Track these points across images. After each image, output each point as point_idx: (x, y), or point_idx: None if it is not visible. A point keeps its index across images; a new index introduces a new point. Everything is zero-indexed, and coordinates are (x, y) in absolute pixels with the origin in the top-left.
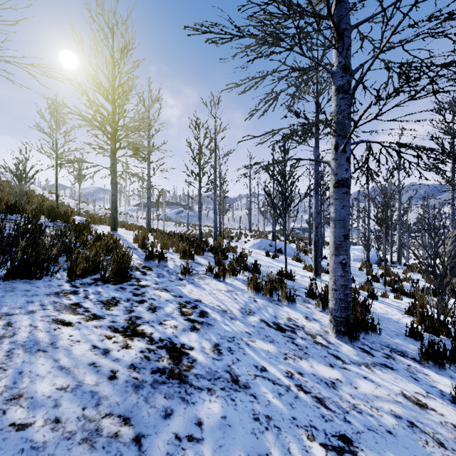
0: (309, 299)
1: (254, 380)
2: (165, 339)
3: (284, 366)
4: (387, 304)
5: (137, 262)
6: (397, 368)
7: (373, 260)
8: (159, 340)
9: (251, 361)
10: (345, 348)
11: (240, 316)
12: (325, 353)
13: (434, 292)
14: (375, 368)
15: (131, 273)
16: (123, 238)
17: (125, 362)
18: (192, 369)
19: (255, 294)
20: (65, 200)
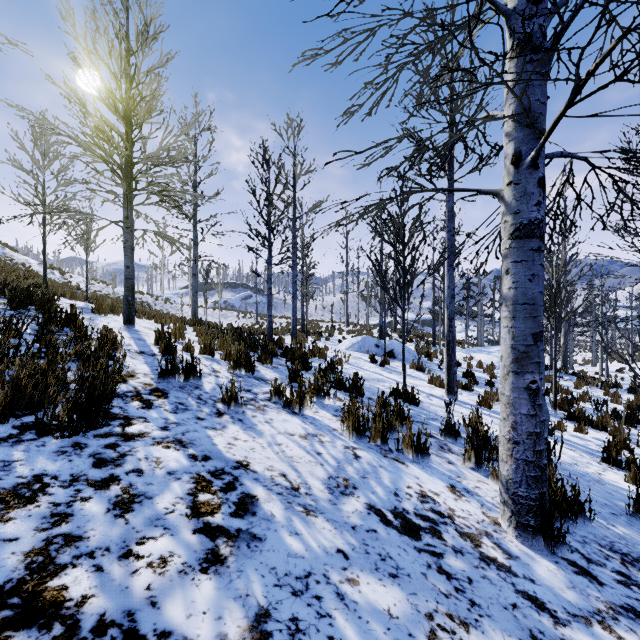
0: (449, 443)
1: None
2: (115, 621)
3: None
4: (568, 443)
5: (142, 381)
6: None
7: None
8: (92, 632)
9: None
10: (542, 568)
11: (326, 501)
12: (510, 594)
13: (631, 419)
14: (620, 624)
15: (120, 405)
16: (140, 336)
17: None
18: None
19: (356, 439)
20: (73, 279)
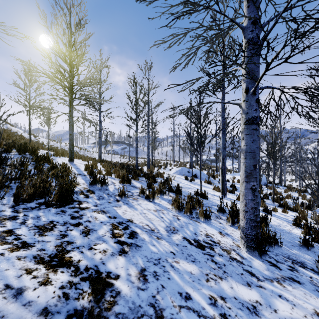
0: (220, 215)
1: (178, 313)
2: (91, 267)
3: (207, 290)
4: (277, 217)
5: (83, 186)
6: (302, 281)
7: (262, 182)
8: (84, 270)
9: (175, 287)
10: (256, 263)
11: (165, 235)
12: (241, 270)
13: (310, 207)
14: (285, 283)
15: (75, 196)
16: (77, 167)
17: (37, 305)
18: (114, 306)
19: (178, 212)
20: (40, 139)
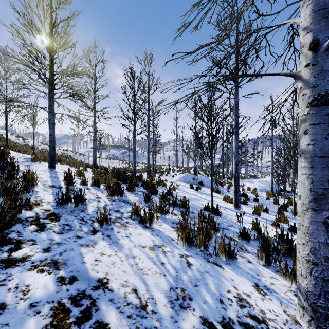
0: (244, 244)
1: None
2: None
3: None
4: None
5: (44, 208)
6: None
7: (274, 190)
8: None
9: None
10: None
11: (168, 318)
12: None
13: None
14: None
15: (18, 229)
16: (56, 175)
17: None
18: None
19: (187, 247)
20: (29, 142)
